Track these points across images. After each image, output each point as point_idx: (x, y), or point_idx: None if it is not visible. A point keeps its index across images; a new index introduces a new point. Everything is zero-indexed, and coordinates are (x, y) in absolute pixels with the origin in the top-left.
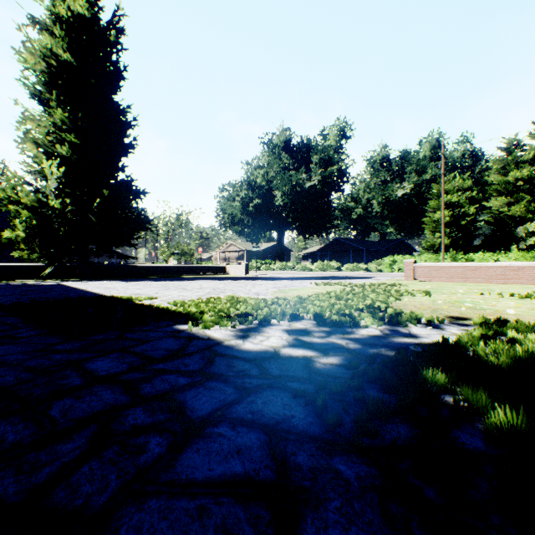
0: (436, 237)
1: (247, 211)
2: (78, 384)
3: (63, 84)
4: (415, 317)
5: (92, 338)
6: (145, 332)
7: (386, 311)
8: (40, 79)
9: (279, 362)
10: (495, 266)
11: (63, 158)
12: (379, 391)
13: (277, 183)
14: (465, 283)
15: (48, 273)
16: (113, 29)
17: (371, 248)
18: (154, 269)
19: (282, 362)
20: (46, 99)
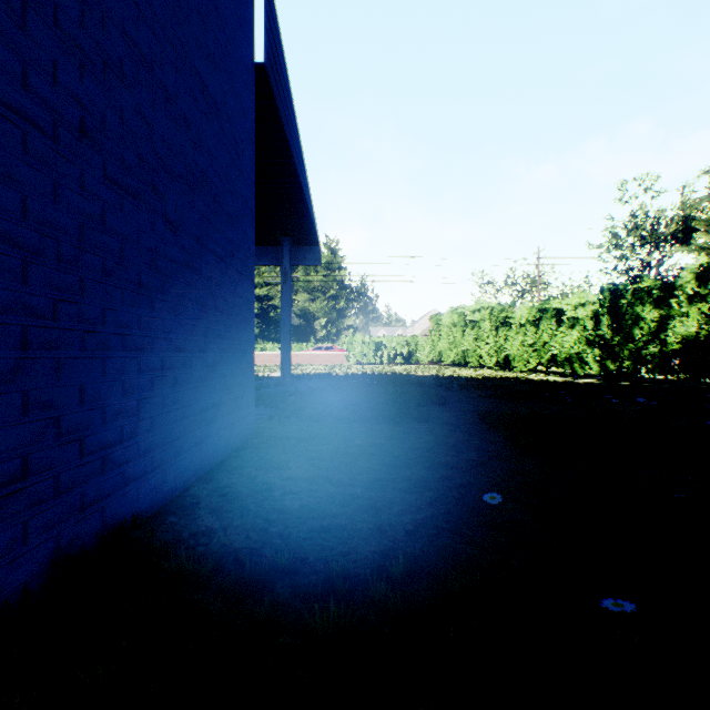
0: None
1: None
2: None
3: None
4: None
5: None
6: None
7: None
8: None
9: None
10: None
11: None
12: None
13: None
14: None
15: None
16: None
17: None
18: None
19: None
20: None
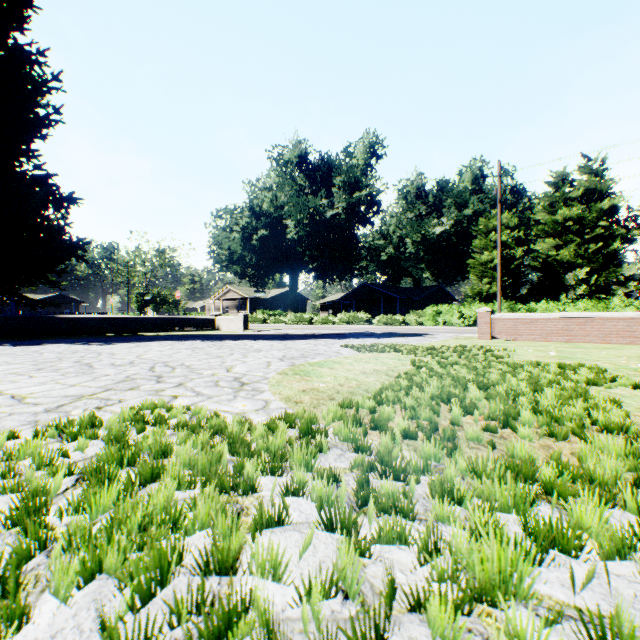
0: (483, 283)
1: (250, 246)
2: None
3: None
4: None
5: None
6: None
7: None
8: None
9: None
10: (615, 317)
11: None
12: None
13: (289, 209)
14: (575, 344)
15: None
16: None
17: (406, 296)
18: (96, 323)
19: None
20: None
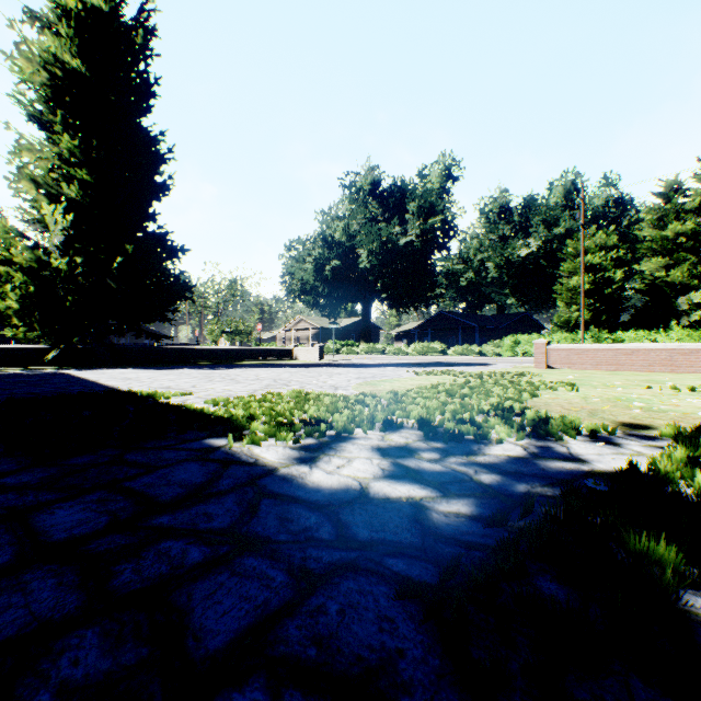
0: (572, 311)
1: (323, 276)
2: (0, 565)
3: (73, 102)
4: (571, 424)
5: (70, 463)
6: (159, 450)
7: (525, 415)
8: (41, 95)
9: (369, 510)
10: (658, 348)
11: (72, 202)
12: (558, 581)
13: (361, 239)
14: (617, 372)
15: (52, 358)
16: (140, 29)
17: (486, 325)
18: (196, 353)
19: (374, 510)
20: (49, 122)
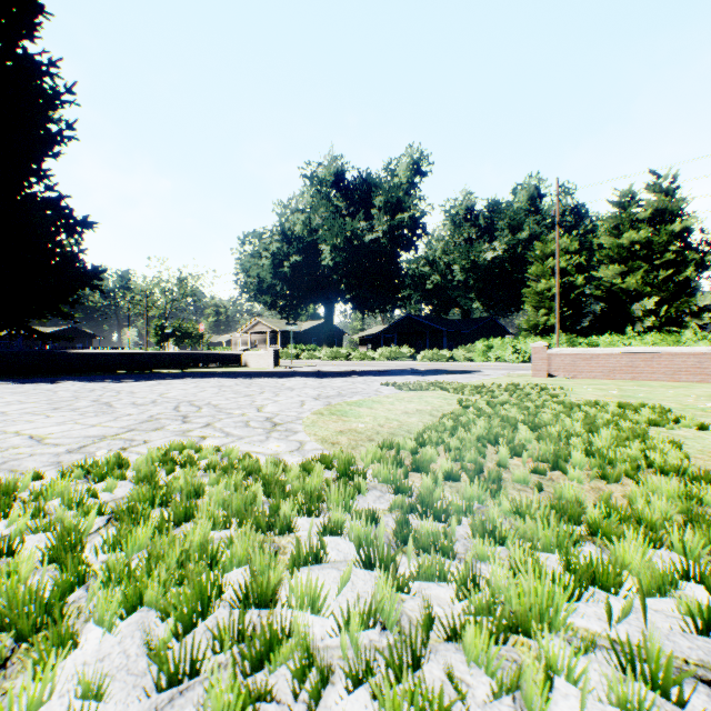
0: (540, 315)
1: (281, 274)
2: None
3: None
4: None
5: None
6: None
7: None
8: None
9: None
10: (685, 353)
11: None
12: None
13: (324, 233)
14: (640, 382)
15: None
16: None
17: (454, 329)
18: (113, 358)
19: None
20: None
